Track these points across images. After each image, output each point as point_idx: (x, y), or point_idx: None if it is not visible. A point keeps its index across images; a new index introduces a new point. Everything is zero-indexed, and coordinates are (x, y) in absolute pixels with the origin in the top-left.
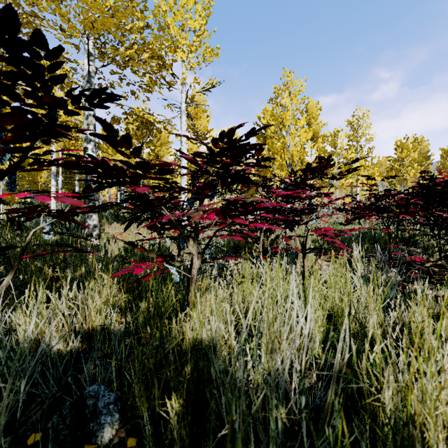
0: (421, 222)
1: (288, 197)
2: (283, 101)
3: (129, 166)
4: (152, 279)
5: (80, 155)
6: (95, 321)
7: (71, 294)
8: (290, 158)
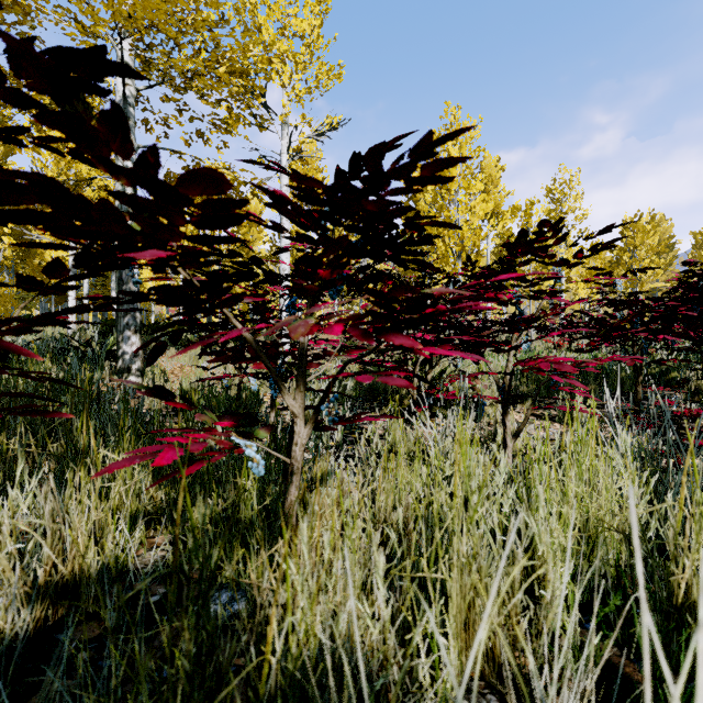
0: (686, 349)
1: (476, 300)
2: (444, 154)
3: (138, 207)
4: (185, 489)
5: (22, 184)
6: (86, 557)
7: (23, 504)
8: (459, 244)
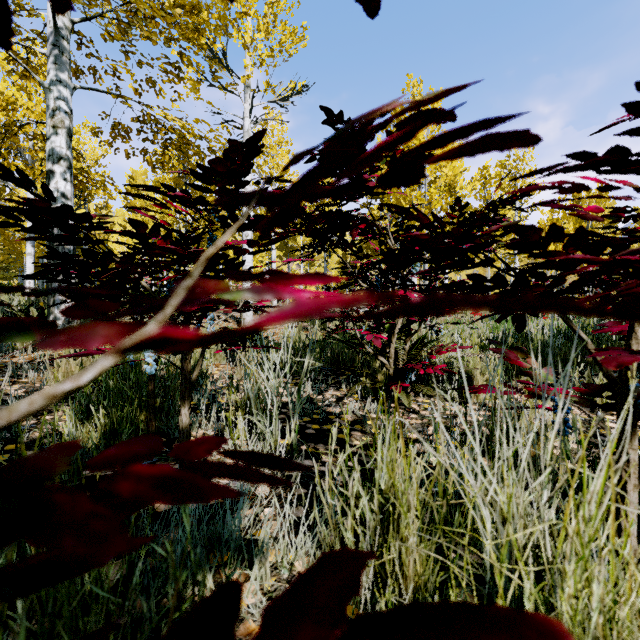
0: None
1: (579, 187)
2: None
3: None
4: None
5: None
6: None
7: None
8: (427, 206)
